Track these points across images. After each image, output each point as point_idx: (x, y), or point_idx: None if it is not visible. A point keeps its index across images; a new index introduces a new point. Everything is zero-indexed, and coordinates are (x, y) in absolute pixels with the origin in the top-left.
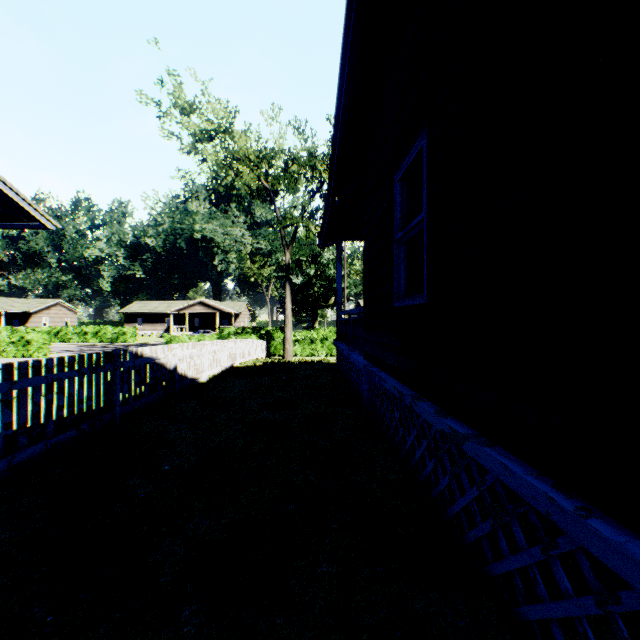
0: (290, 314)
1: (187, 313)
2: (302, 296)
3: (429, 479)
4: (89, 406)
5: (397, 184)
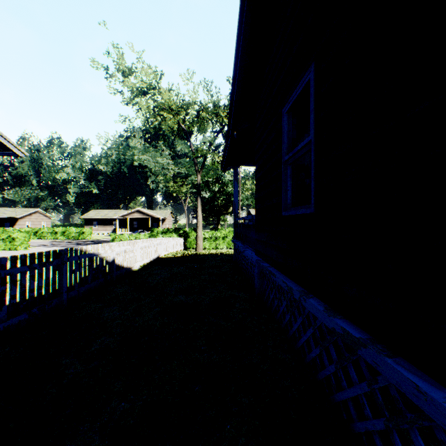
0: (201, 219)
1: (128, 218)
2: (209, 206)
3: (313, 359)
4: (39, 293)
5: (285, 115)
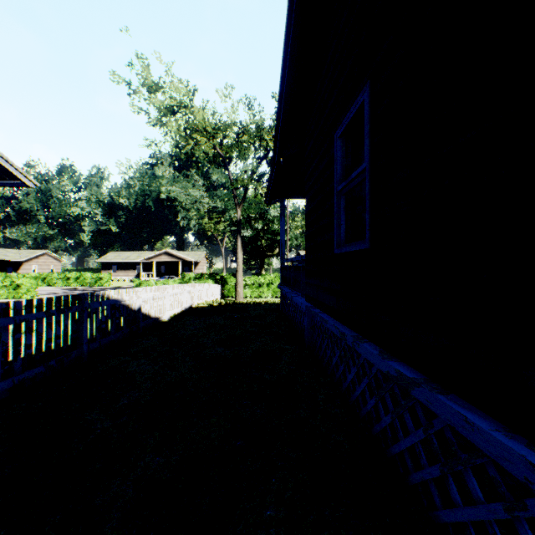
0: (241, 262)
1: (154, 261)
2: (251, 247)
3: (369, 414)
4: (57, 344)
5: (338, 140)
